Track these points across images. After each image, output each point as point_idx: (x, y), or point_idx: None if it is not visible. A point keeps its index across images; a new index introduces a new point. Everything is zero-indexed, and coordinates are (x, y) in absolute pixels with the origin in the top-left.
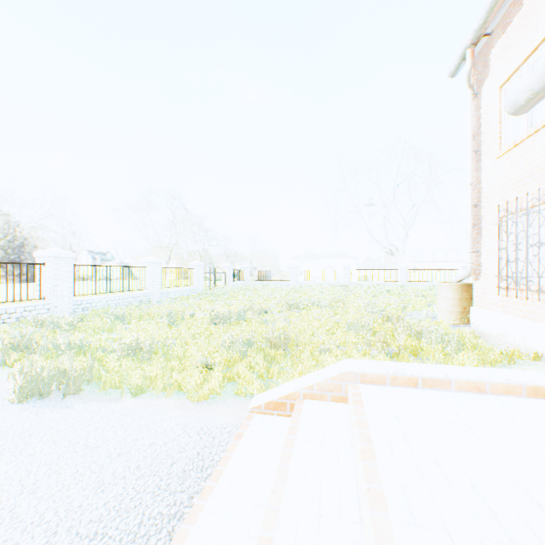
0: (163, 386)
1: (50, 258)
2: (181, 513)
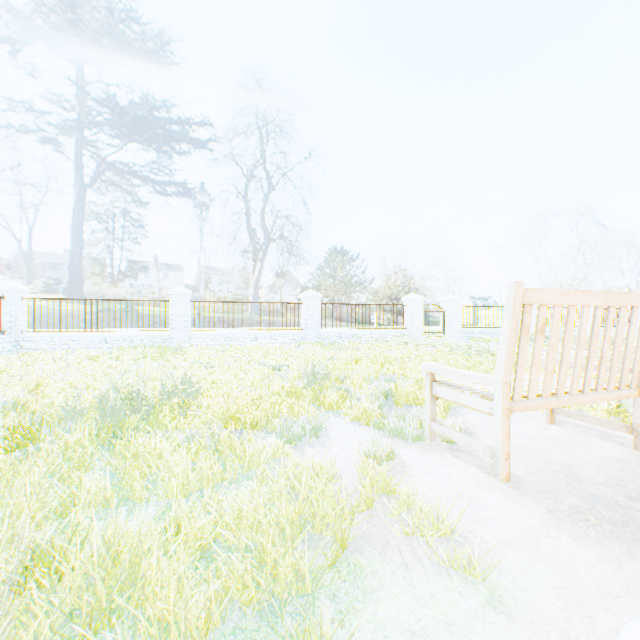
0: None
1: None
2: None
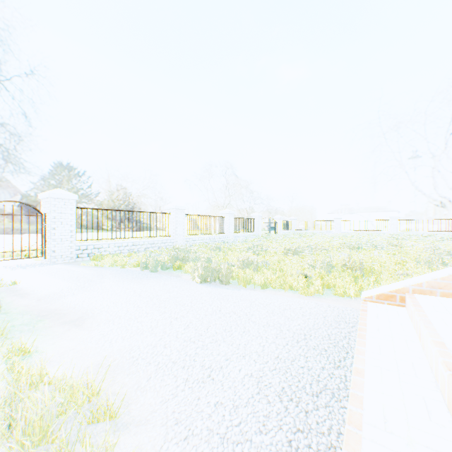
0: (279, 285)
1: (173, 209)
2: (348, 337)
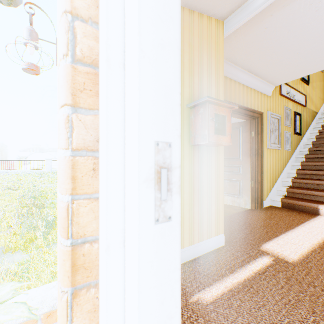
0: None
1: None
2: None
